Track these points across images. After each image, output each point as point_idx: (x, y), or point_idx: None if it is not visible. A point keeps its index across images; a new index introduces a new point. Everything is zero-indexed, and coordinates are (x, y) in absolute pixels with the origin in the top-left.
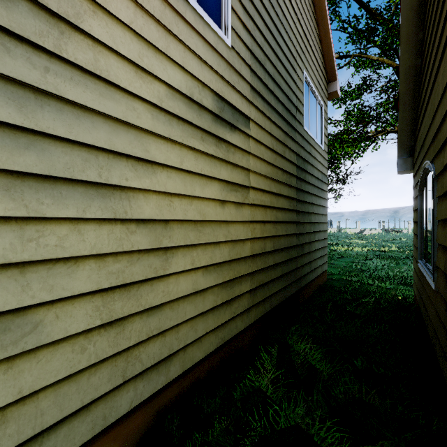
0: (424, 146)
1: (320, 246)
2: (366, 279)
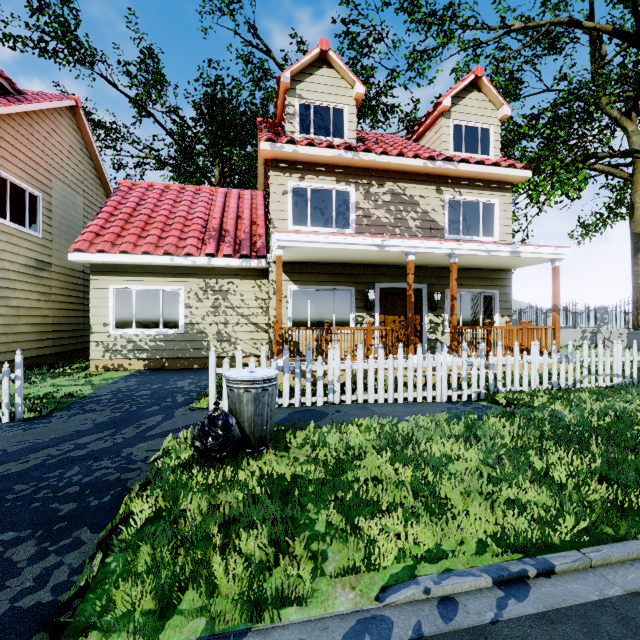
0: None
1: None
2: None
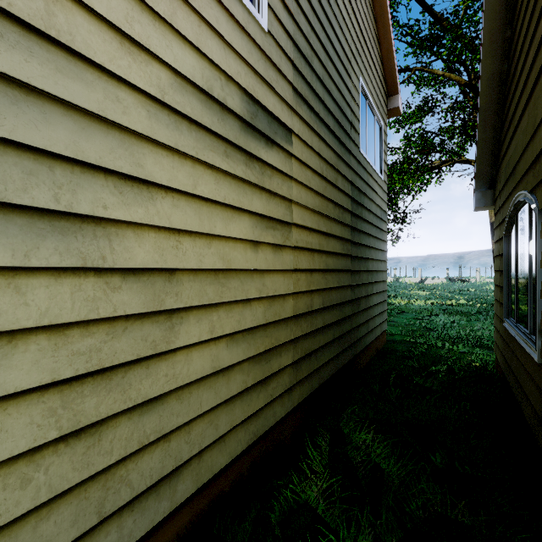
0: (515, 173)
1: (378, 300)
2: (434, 341)
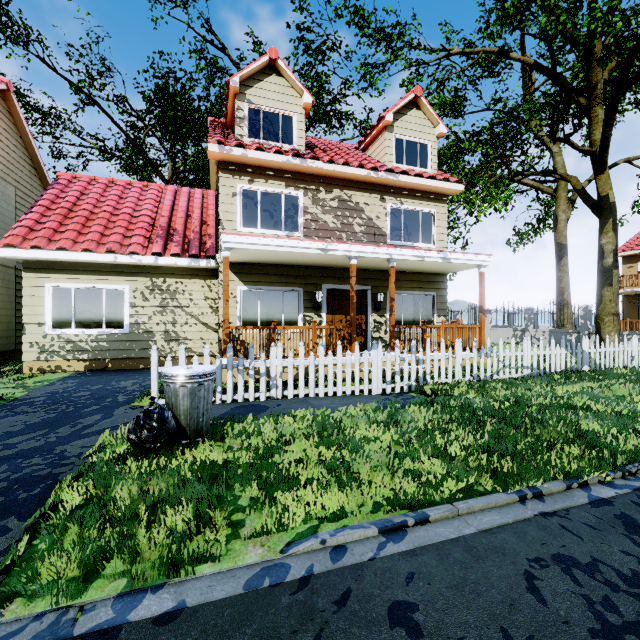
0: None
1: None
2: None
